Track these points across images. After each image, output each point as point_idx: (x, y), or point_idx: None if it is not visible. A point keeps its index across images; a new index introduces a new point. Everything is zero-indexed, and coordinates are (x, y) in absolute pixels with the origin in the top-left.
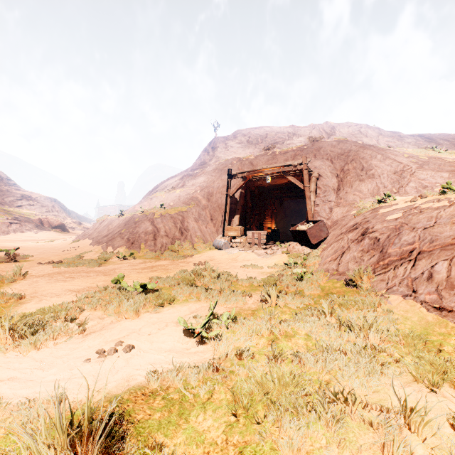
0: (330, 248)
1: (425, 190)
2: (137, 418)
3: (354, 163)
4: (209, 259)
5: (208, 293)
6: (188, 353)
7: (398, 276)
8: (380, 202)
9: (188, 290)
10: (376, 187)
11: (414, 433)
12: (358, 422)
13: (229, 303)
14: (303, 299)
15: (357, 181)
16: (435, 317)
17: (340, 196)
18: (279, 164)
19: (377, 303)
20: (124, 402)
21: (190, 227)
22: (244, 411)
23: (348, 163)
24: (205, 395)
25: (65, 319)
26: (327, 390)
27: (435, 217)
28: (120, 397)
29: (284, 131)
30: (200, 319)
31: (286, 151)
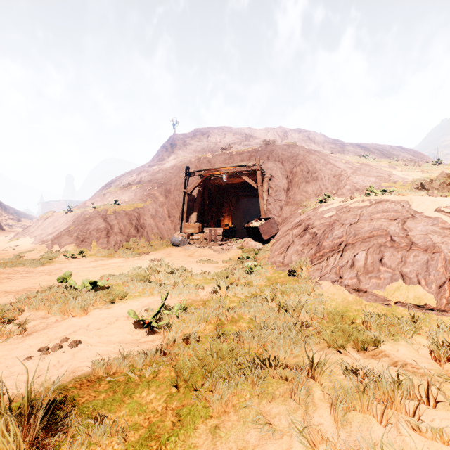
0: (278, 243)
1: (357, 192)
2: (82, 401)
3: (301, 166)
4: (165, 256)
5: (162, 288)
6: (138, 343)
7: (329, 265)
8: (322, 202)
9: (142, 286)
10: (319, 188)
11: (316, 381)
12: (277, 379)
13: (182, 295)
14: (250, 289)
15: (303, 183)
16: (354, 297)
17: (289, 196)
18: (235, 164)
19: (311, 289)
20: (68, 389)
21: (147, 224)
22: (185, 383)
23: (297, 166)
24: (151, 375)
25: (2, 321)
26: (255, 357)
27: (359, 215)
28: (63, 376)
29: (242, 133)
30: (152, 312)
31: (242, 152)
